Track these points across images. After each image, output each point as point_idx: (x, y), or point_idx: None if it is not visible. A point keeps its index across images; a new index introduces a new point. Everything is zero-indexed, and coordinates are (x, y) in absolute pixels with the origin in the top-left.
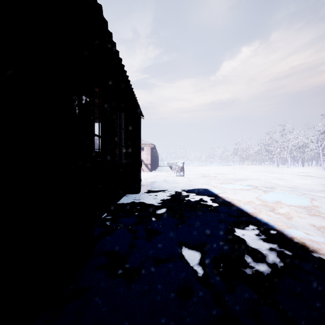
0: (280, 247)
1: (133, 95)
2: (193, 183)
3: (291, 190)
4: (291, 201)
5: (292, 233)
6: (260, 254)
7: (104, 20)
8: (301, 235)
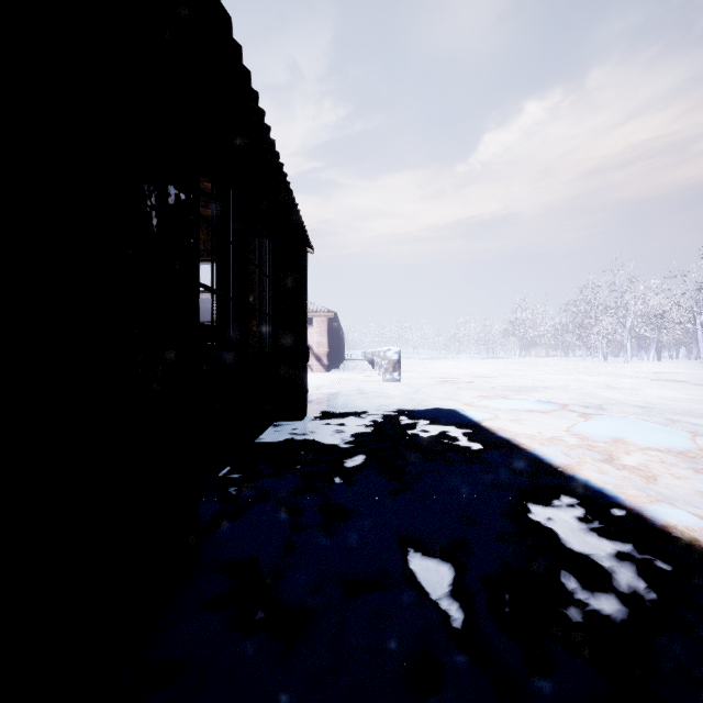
0: (642, 551)
1: (291, 198)
2: (423, 396)
3: (643, 412)
4: (649, 439)
5: (665, 516)
6: (596, 568)
7: (224, 14)
8: (687, 520)
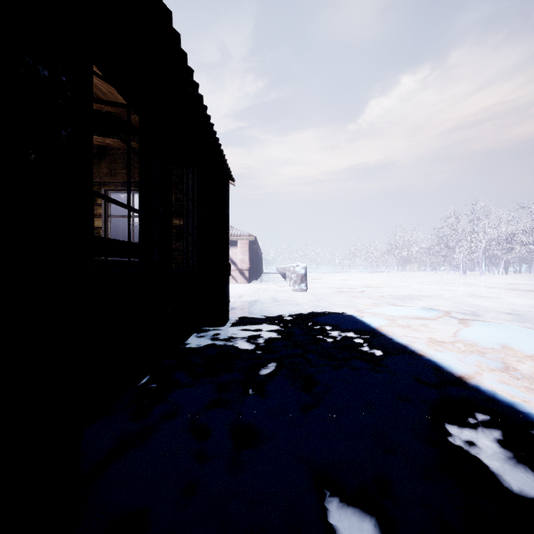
0: None
1: (212, 133)
2: (325, 303)
3: (512, 318)
4: (533, 346)
5: None
6: None
7: None
8: None
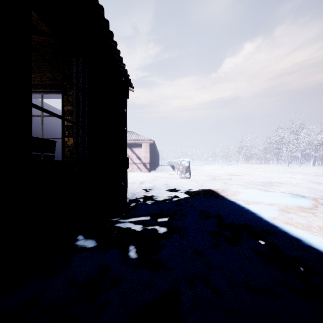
0: None
1: (100, 12)
2: (207, 189)
3: None
4: None
5: None
6: None
7: None
8: None
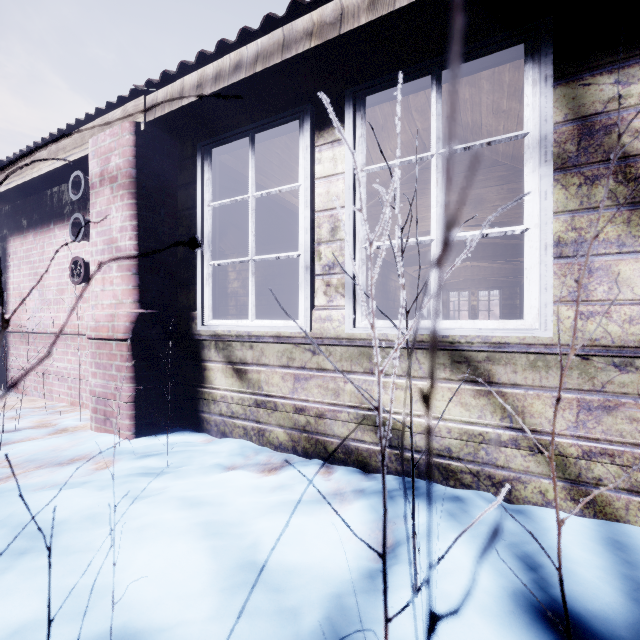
0: None
1: None
2: None
3: None
4: None
5: None
6: None
7: None
8: None
